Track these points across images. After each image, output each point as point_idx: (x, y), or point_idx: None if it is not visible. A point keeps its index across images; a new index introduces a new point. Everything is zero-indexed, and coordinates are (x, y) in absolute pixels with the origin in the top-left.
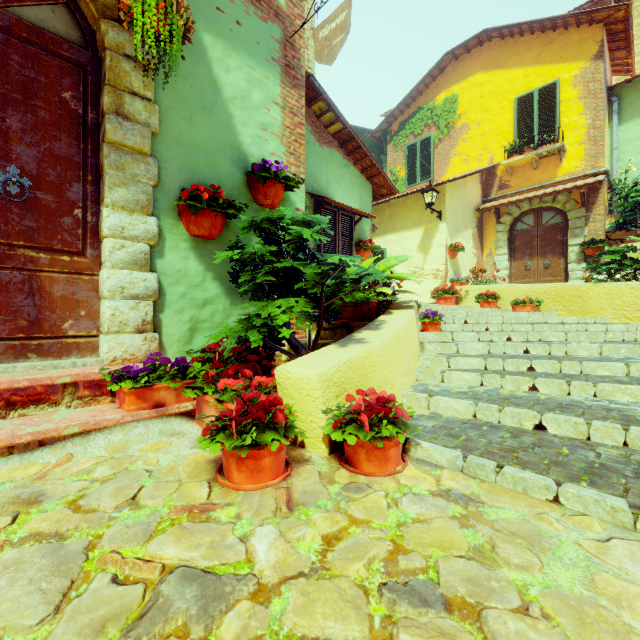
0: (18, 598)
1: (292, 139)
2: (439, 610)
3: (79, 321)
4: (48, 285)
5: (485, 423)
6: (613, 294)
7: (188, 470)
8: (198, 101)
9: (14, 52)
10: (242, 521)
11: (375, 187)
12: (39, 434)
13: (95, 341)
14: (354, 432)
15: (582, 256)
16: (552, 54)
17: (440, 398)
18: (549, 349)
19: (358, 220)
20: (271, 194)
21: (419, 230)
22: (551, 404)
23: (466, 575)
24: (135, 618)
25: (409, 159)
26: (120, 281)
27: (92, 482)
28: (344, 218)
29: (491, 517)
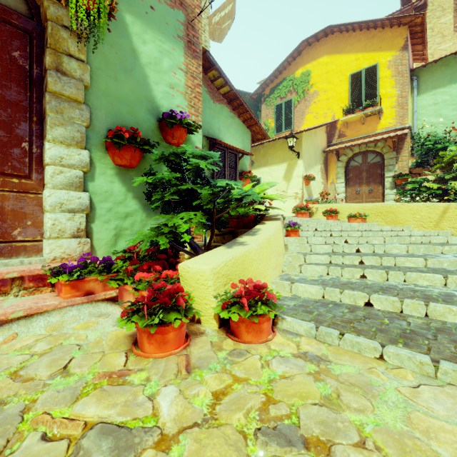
0: None
1: (193, 96)
2: (300, 448)
3: (26, 229)
4: (0, 201)
5: (331, 302)
6: (414, 211)
7: (110, 343)
8: (121, 64)
9: None
10: (151, 383)
11: (253, 133)
12: None
13: (39, 244)
14: (237, 311)
15: (394, 184)
16: (374, 45)
17: (299, 284)
18: (373, 249)
19: (241, 157)
20: (177, 135)
21: (284, 165)
22: (376, 287)
23: (319, 418)
24: None
25: (277, 115)
26: (59, 198)
27: (32, 355)
28: (231, 155)
29: (336, 372)
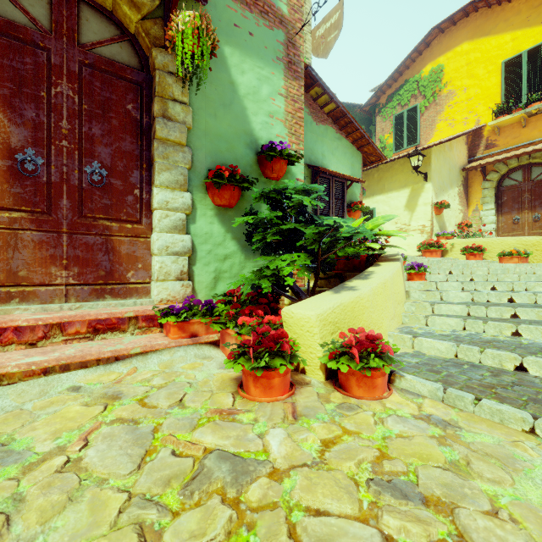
0: (114, 457)
1: (293, 122)
2: (417, 503)
3: (137, 272)
4: (118, 246)
5: (466, 362)
6: None
7: (217, 384)
8: (220, 100)
9: (96, 80)
10: (259, 423)
11: (365, 155)
12: (115, 352)
13: (148, 286)
14: (346, 362)
15: None
16: None
17: (423, 339)
18: (535, 298)
19: (349, 185)
20: (276, 169)
21: (406, 191)
22: (533, 348)
23: (442, 481)
24: (189, 479)
25: (396, 127)
26: (165, 242)
27: (152, 388)
28: (337, 184)
29: (467, 440)
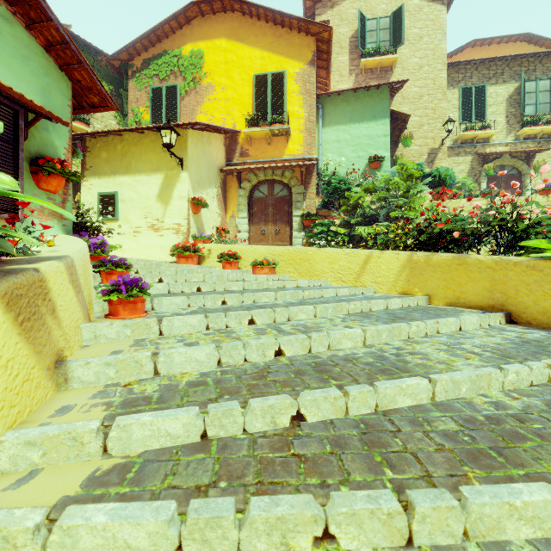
0: None
1: None
2: None
3: None
4: None
5: None
6: (333, 259)
7: None
8: None
9: None
10: None
11: (79, 88)
12: None
13: None
14: None
15: (302, 226)
16: (281, 47)
17: None
18: (309, 344)
19: (33, 120)
20: None
21: (158, 176)
22: None
23: None
24: None
25: (154, 103)
26: None
27: None
28: None
29: None
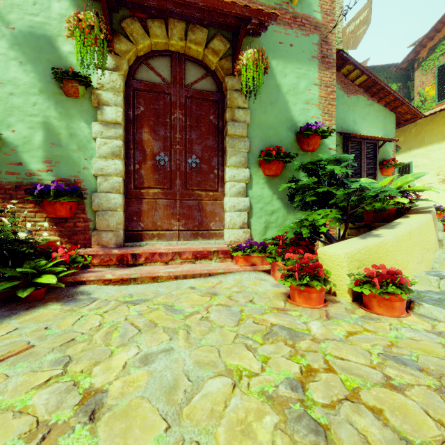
0: (224, 319)
1: (326, 104)
2: (413, 368)
3: (216, 222)
4: (205, 206)
5: None
6: None
7: (272, 295)
8: (269, 100)
9: (194, 105)
10: (303, 317)
11: (398, 115)
12: (209, 270)
13: (222, 232)
14: (368, 288)
15: None
16: None
17: None
18: None
19: (381, 145)
20: (312, 143)
21: None
22: None
23: (437, 364)
24: (265, 333)
25: (439, 78)
26: (233, 203)
27: (233, 292)
28: (368, 145)
29: None
